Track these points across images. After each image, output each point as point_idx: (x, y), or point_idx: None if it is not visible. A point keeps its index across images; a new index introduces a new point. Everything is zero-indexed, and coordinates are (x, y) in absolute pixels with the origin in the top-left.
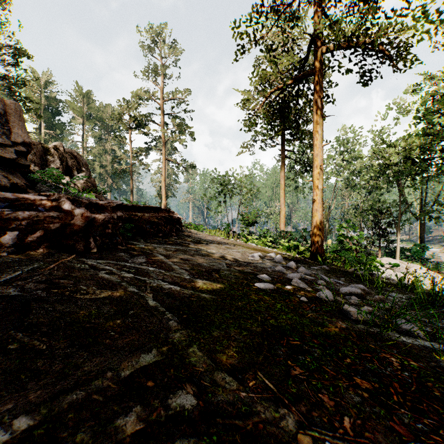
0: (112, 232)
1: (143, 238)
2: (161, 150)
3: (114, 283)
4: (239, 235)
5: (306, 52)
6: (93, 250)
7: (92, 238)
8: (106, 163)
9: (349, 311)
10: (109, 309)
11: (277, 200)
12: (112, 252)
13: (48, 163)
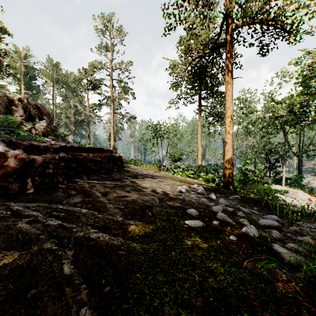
0: (53, 171)
1: (87, 175)
2: (110, 105)
3: (30, 237)
4: (168, 168)
5: (220, 28)
6: (29, 190)
7: (30, 179)
8: (70, 115)
9: (280, 253)
10: (1, 290)
11: (194, 142)
12: (49, 191)
13: (13, 112)
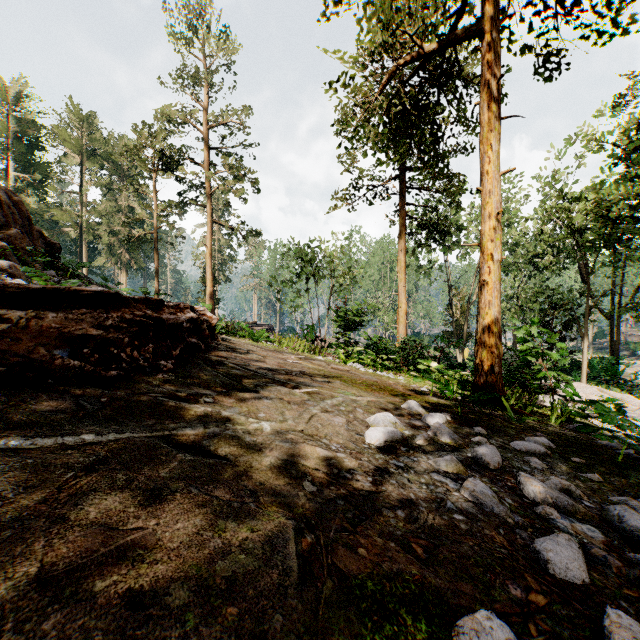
0: None
1: (15, 397)
2: (205, 206)
3: None
4: (331, 345)
5: None
6: None
7: None
8: (120, 228)
9: None
10: None
11: (386, 287)
12: None
13: None
